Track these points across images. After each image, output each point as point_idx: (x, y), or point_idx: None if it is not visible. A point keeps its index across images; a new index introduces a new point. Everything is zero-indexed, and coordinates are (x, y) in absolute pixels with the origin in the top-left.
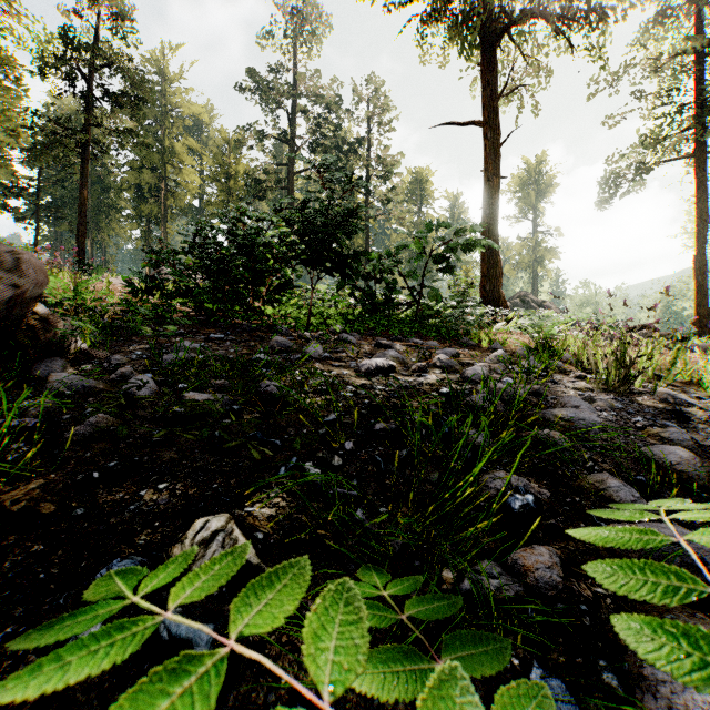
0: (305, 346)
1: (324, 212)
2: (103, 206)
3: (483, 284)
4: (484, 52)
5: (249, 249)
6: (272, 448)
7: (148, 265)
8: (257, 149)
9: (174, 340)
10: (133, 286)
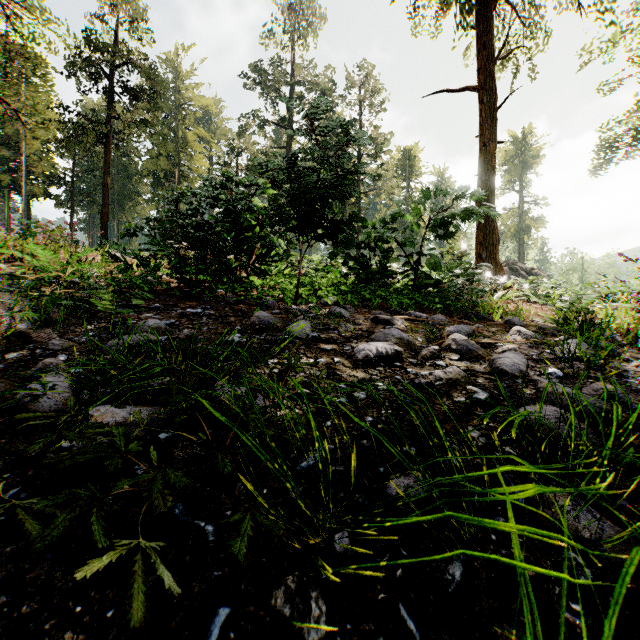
0: (291, 322)
1: (313, 169)
2: (127, 191)
3: (478, 252)
4: (479, 16)
5: (234, 215)
6: (191, 553)
7: (127, 235)
8: (259, 134)
9: (144, 316)
10: (117, 258)
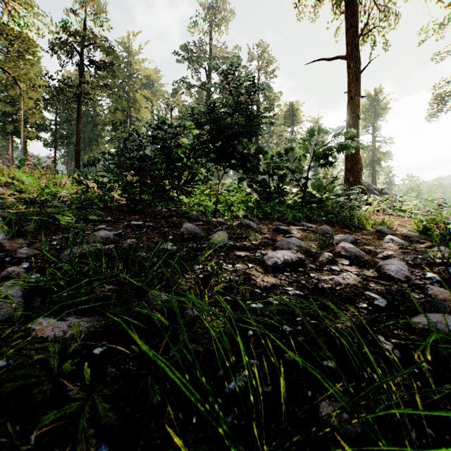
0: (212, 232)
1: (229, 113)
2: (94, 135)
3: (347, 177)
4: (347, 4)
5: (168, 150)
6: None
7: (88, 165)
8: (186, 94)
9: (98, 227)
10: (80, 182)
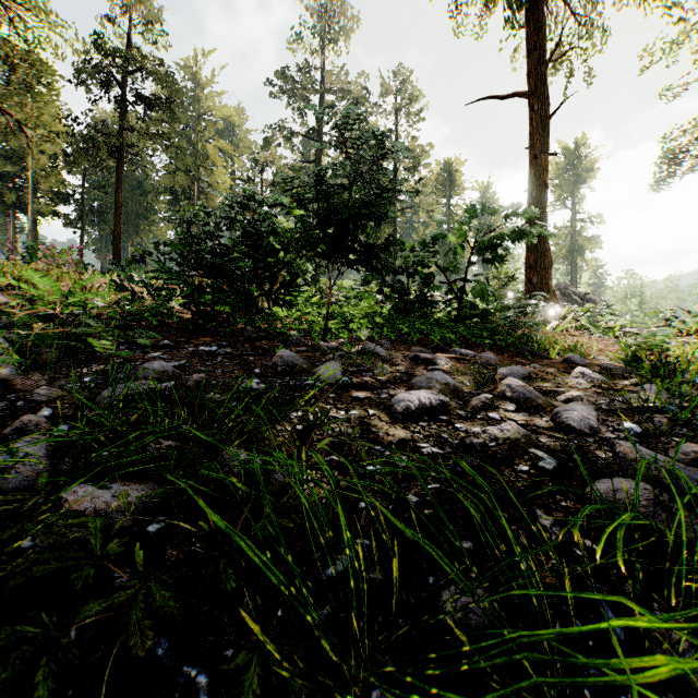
0: (319, 362)
1: (344, 186)
2: (142, 210)
3: (528, 276)
4: (529, 14)
5: (255, 239)
6: None
7: (134, 261)
8: (285, 147)
9: (150, 355)
10: (123, 287)
